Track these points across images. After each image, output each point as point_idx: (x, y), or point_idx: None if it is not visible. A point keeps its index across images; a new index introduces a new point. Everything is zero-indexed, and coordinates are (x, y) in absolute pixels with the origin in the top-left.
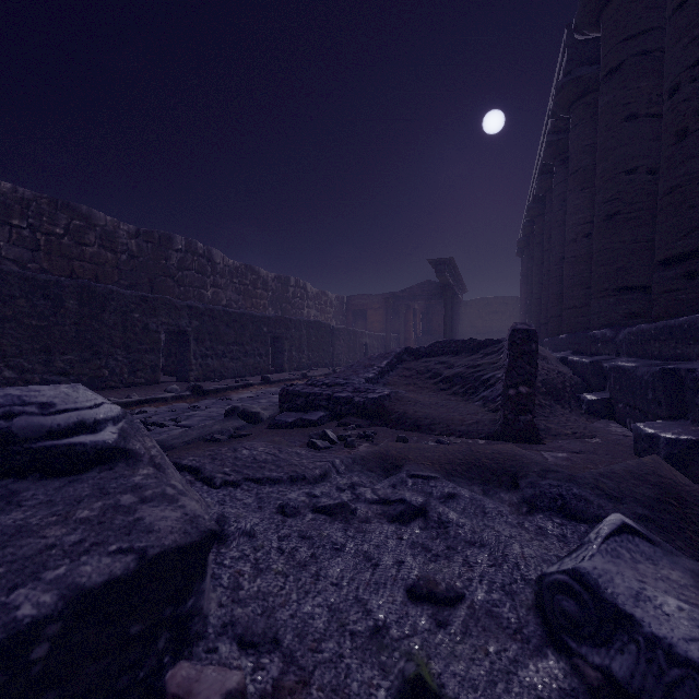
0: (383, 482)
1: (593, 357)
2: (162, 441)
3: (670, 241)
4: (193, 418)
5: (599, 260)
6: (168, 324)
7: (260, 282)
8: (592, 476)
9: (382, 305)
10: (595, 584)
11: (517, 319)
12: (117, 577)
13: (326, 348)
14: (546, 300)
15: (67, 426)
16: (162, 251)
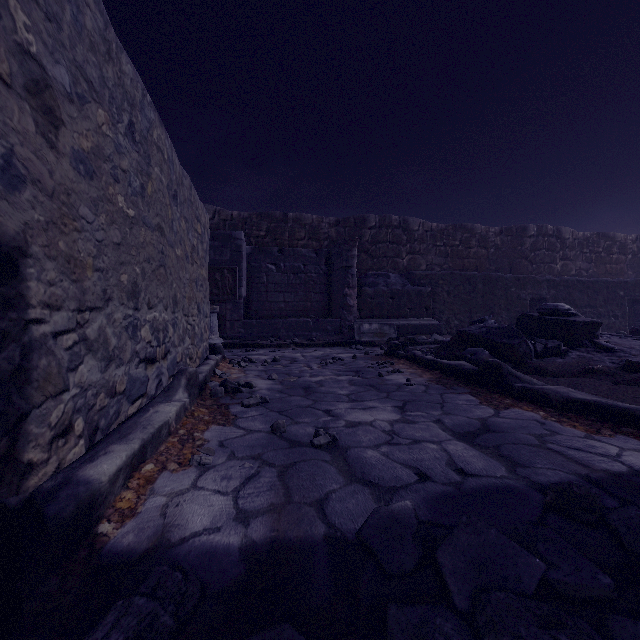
0: None
1: None
2: None
3: None
4: None
5: None
6: (532, 294)
7: (615, 247)
8: None
9: None
10: None
11: None
12: (587, 322)
13: None
14: None
15: (566, 309)
16: (518, 240)
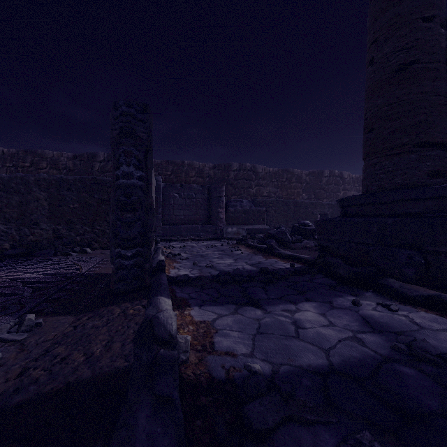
0: None
1: None
2: None
3: None
4: None
5: None
6: (320, 211)
7: None
8: None
9: None
10: None
11: None
12: (312, 229)
13: None
14: None
15: (308, 223)
16: (318, 179)
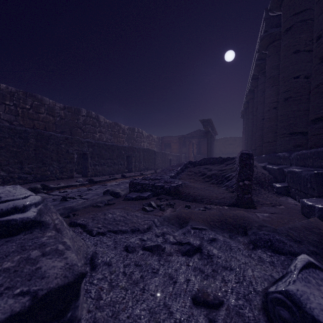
0: (179, 231)
1: (279, 166)
2: (72, 207)
3: (317, 110)
4: (89, 195)
5: (281, 119)
6: (78, 150)
7: (121, 130)
8: (285, 229)
9: (178, 141)
10: (299, 301)
11: (240, 147)
12: (17, 311)
13: (151, 161)
14: (255, 139)
15: (7, 209)
16: (75, 116)
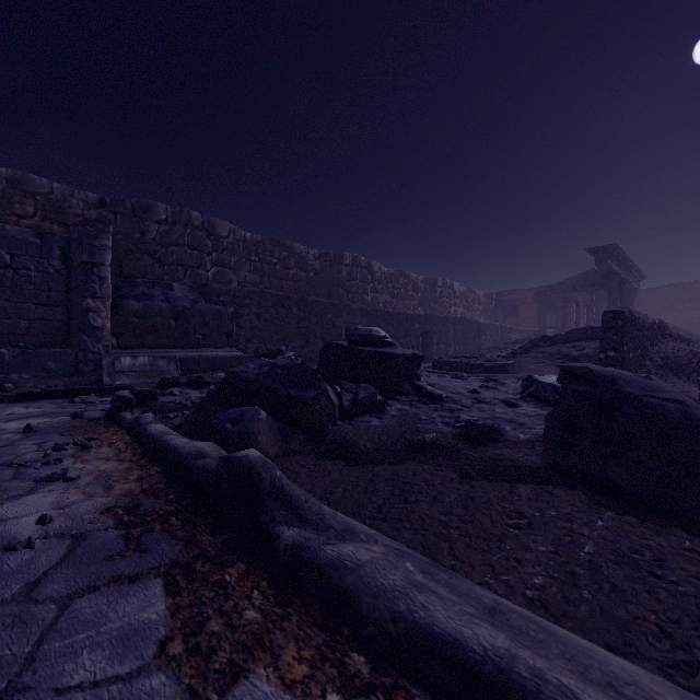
0: None
1: None
2: None
3: None
4: None
5: None
6: (347, 323)
7: (410, 285)
8: None
9: (536, 299)
10: (533, 377)
11: None
12: (408, 355)
13: (471, 343)
14: None
15: (381, 336)
16: (336, 267)
